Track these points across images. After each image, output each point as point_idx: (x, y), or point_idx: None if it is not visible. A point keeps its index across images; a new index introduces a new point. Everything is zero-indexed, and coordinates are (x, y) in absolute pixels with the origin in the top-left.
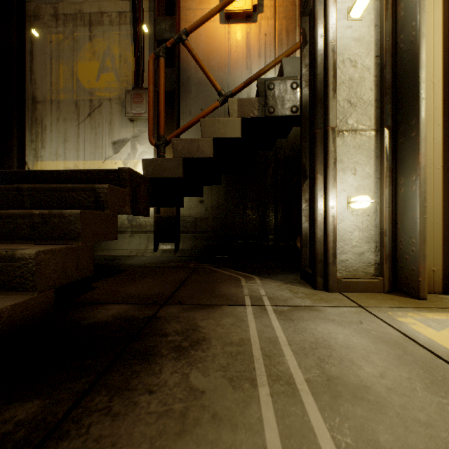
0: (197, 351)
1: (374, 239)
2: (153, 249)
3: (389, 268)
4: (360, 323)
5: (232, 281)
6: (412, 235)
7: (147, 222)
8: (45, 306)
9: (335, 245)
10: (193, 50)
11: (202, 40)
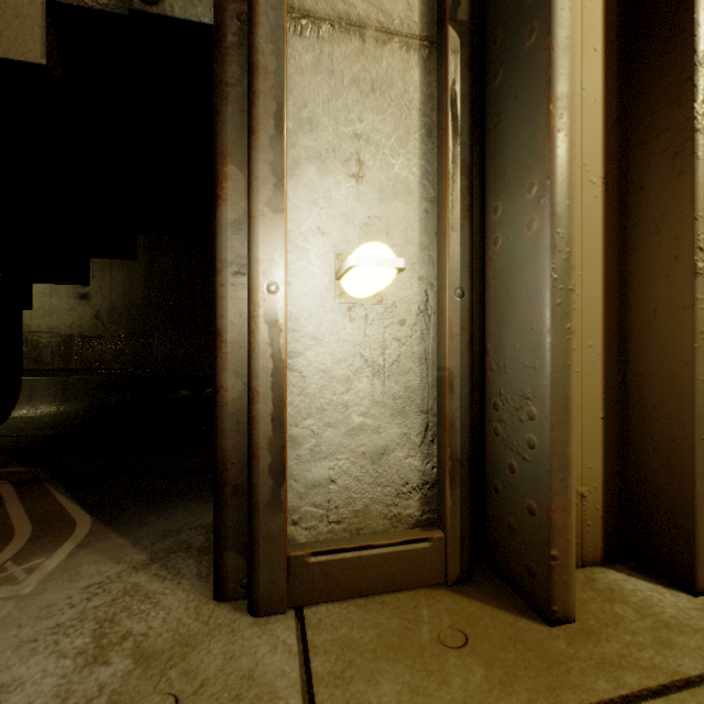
0: None
1: (420, 403)
2: None
3: (464, 500)
4: None
5: None
6: (531, 390)
7: None
8: None
9: (282, 432)
10: None
11: None
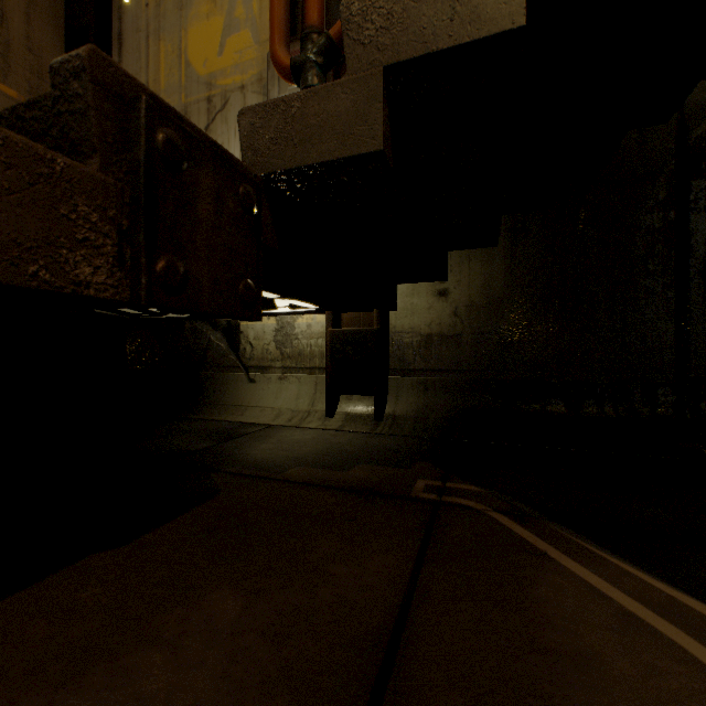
0: None
1: None
2: (325, 410)
3: None
4: None
5: None
6: None
7: (314, 348)
8: None
9: None
10: None
11: None
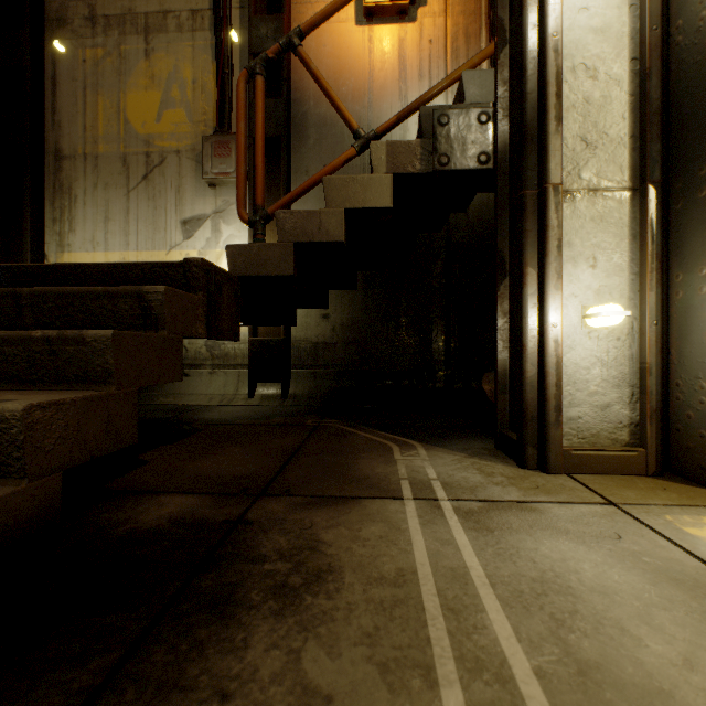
0: (317, 596)
1: (628, 381)
2: (247, 394)
3: (657, 432)
4: (619, 539)
5: (378, 452)
6: (701, 374)
7: (238, 350)
8: (43, 504)
9: (560, 391)
10: (312, 63)
11: (326, 52)
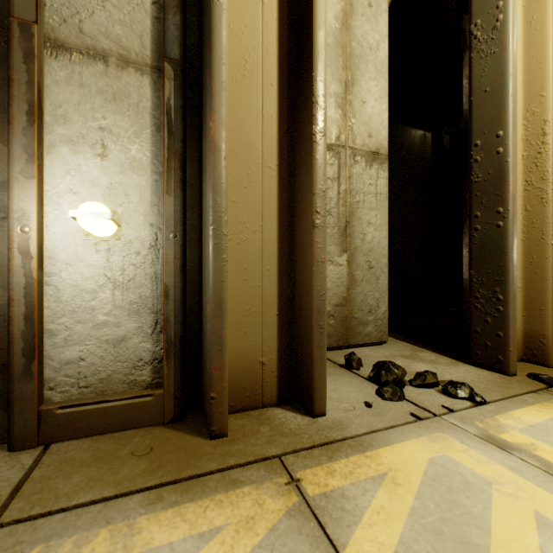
0: None
1: (152, 306)
2: None
3: (177, 368)
4: None
5: None
6: (208, 297)
7: None
8: None
9: (33, 326)
10: None
11: None
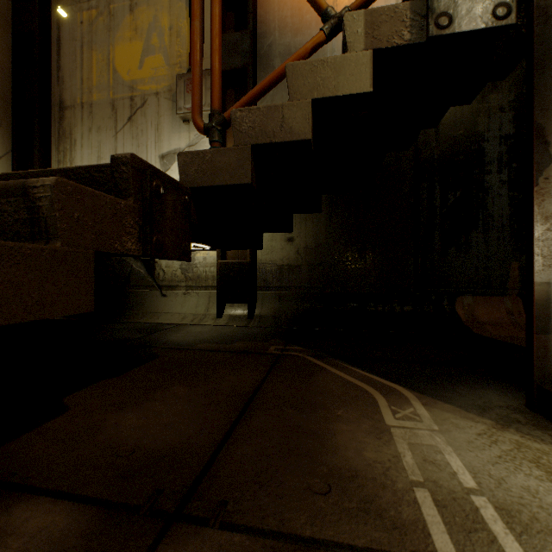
0: None
1: None
2: (216, 314)
3: None
4: None
5: (358, 407)
6: None
7: (208, 273)
8: None
9: None
10: None
11: None
